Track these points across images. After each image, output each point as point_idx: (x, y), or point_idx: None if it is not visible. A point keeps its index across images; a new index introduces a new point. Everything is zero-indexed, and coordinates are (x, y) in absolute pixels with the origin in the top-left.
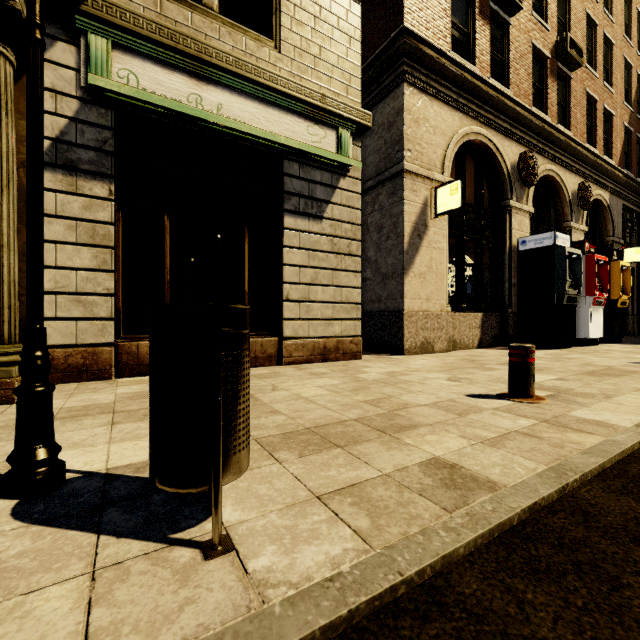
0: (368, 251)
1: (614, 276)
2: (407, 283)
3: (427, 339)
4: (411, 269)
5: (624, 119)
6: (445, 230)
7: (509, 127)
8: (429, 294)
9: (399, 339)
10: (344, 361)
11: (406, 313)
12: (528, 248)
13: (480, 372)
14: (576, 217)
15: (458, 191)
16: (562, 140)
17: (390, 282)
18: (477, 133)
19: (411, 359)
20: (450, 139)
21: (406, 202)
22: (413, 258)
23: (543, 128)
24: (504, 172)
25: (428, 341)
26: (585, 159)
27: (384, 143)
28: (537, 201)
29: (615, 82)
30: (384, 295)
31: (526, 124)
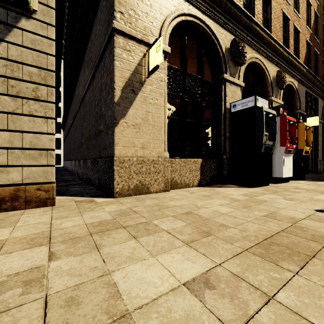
0: (102, 107)
1: (300, 133)
2: (119, 132)
3: (142, 182)
4: (123, 120)
5: (307, 37)
6: (163, 89)
7: (223, 18)
8: (145, 143)
9: (112, 182)
10: (24, 210)
11: (117, 159)
12: (237, 110)
13: (114, 244)
14: (275, 94)
15: (160, 47)
16: (265, 37)
17: (109, 132)
18: (195, 16)
19: (105, 205)
20: (168, 14)
21: (117, 59)
22: (126, 110)
23: (250, 24)
24: (220, 52)
25: (143, 183)
26: (281, 55)
27: (107, 12)
28: (248, 80)
29: (301, 11)
30: (107, 143)
31: (237, 19)
